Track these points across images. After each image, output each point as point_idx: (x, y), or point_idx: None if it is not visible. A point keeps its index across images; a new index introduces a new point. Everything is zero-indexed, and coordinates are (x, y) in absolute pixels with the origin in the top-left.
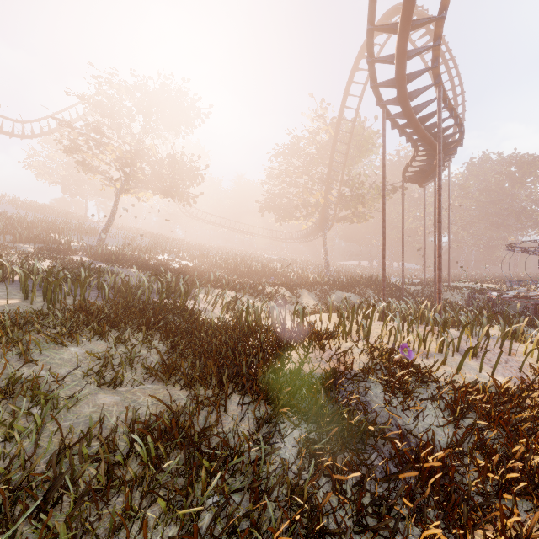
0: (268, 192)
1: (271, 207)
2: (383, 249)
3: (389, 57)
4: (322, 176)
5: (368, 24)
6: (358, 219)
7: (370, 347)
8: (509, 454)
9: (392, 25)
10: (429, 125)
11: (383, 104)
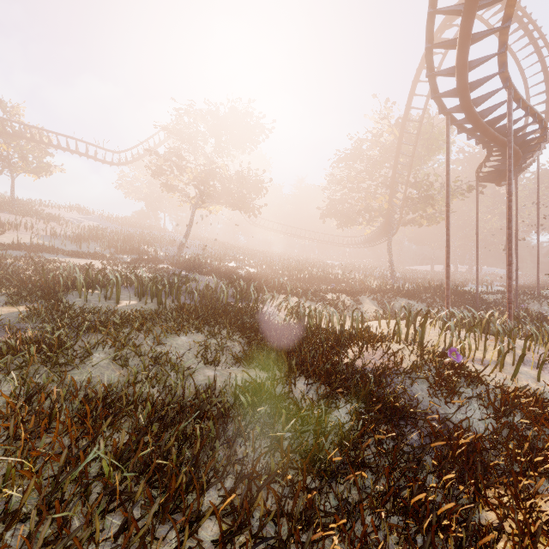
0: (329, 198)
1: (332, 213)
2: (447, 257)
3: (449, 70)
4: (387, 179)
5: (426, 43)
6: (427, 221)
7: (421, 350)
8: (545, 447)
9: (451, 41)
10: (500, 126)
11: (446, 113)
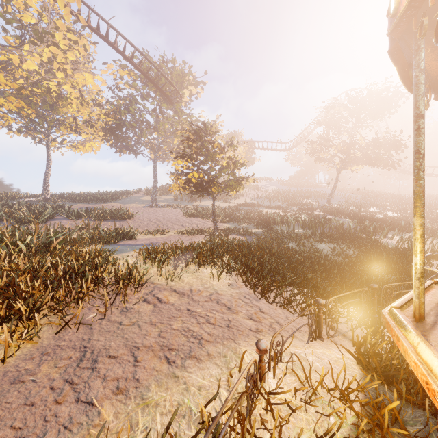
0: None
1: None
2: None
3: None
4: None
5: None
6: None
7: None
8: None
9: None
10: None
11: None
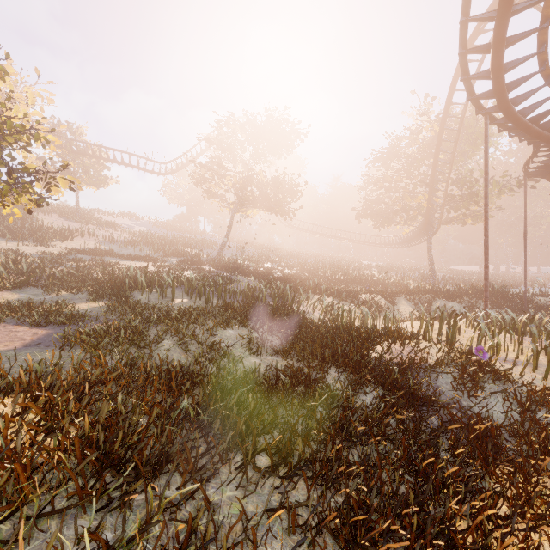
0: (365, 199)
1: (368, 214)
2: (485, 259)
3: (485, 73)
4: (426, 177)
5: (459, 49)
6: (472, 219)
7: (449, 348)
8: None
9: (485, 46)
10: (545, 122)
11: (483, 113)
